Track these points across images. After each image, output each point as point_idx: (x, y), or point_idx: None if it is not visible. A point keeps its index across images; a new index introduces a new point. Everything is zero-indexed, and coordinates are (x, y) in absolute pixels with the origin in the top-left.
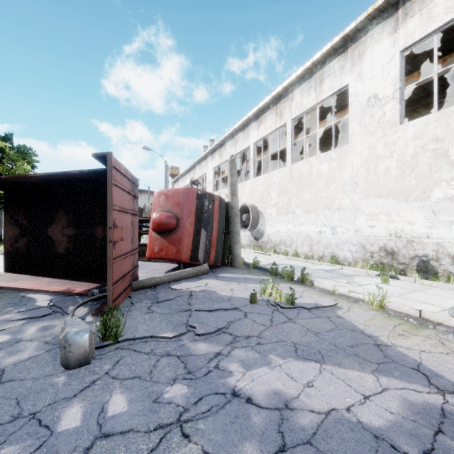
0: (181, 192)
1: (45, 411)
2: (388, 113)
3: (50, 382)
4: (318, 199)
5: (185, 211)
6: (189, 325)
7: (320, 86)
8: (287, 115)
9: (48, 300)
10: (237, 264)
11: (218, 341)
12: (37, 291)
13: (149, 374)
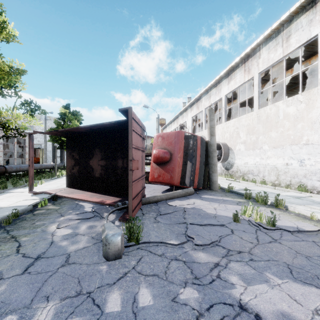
0: (173, 134)
1: (96, 292)
2: None
3: (97, 269)
4: (284, 136)
5: (176, 148)
6: (188, 236)
7: (287, 42)
8: (255, 70)
9: (91, 207)
10: (214, 188)
11: (214, 252)
12: (85, 200)
13: (164, 274)
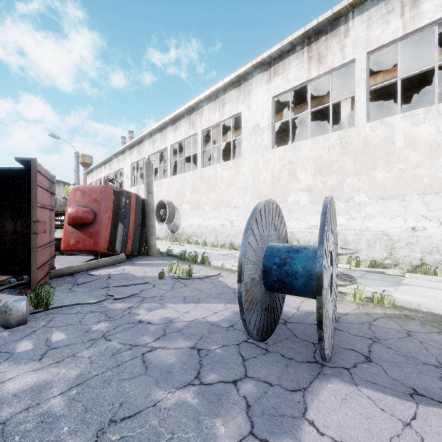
0: (98, 189)
1: (0, 347)
2: (265, 139)
3: None
4: (221, 199)
5: (102, 207)
6: (108, 295)
7: (222, 108)
8: (198, 126)
9: None
10: (152, 254)
11: (131, 301)
12: None
13: (79, 322)
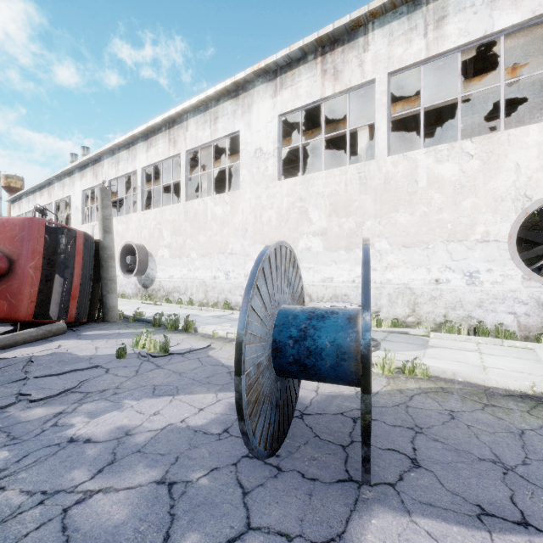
0: (17, 223)
1: None
2: (270, 168)
3: None
4: (213, 243)
5: (25, 250)
6: (22, 394)
7: (215, 124)
8: (182, 144)
9: None
10: (112, 319)
11: (63, 402)
12: None
13: None
